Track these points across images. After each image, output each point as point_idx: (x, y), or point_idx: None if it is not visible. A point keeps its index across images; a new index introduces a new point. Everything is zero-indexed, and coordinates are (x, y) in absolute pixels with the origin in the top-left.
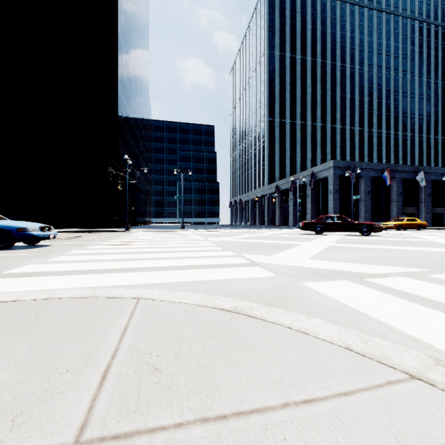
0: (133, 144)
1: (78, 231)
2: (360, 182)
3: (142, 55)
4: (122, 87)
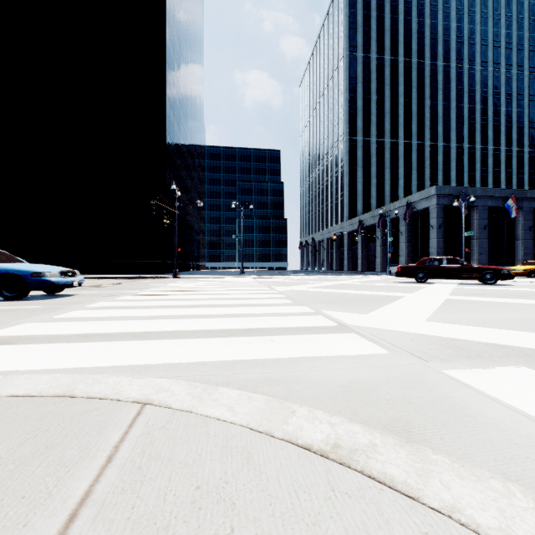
0: (184, 174)
1: (118, 278)
2: (473, 214)
3: (195, 68)
4: (171, 106)
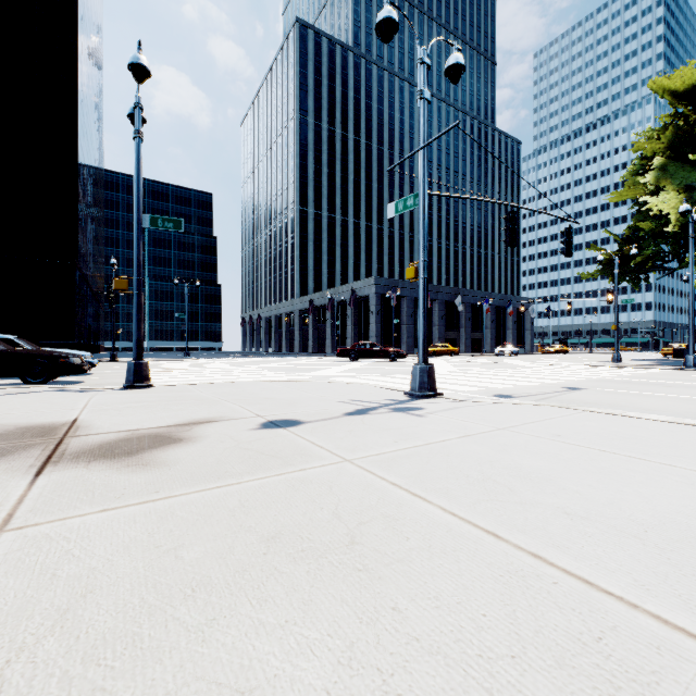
0: (89, 226)
1: None
2: (403, 303)
3: (97, 75)
4: (81, 143)
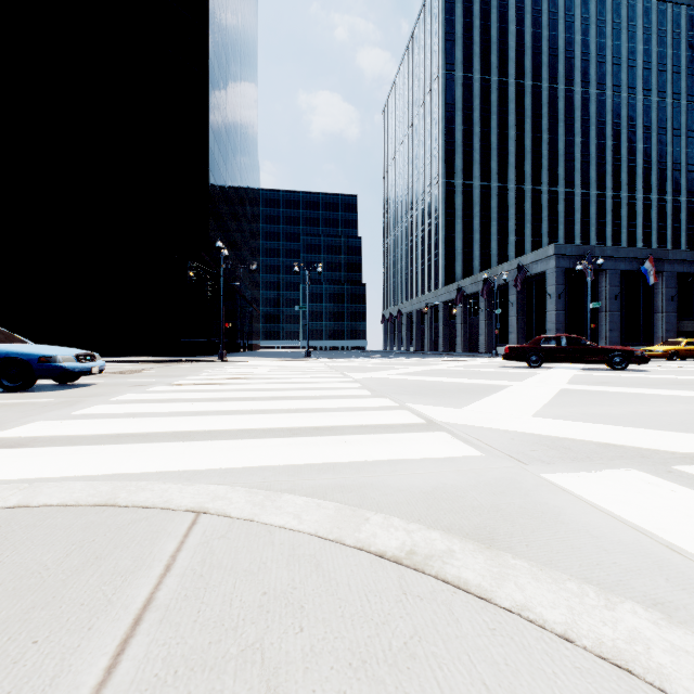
0: (233, 227)
1: (146, 361)
2: (601, 280)
3: (247, 88)
4: (215, 138)
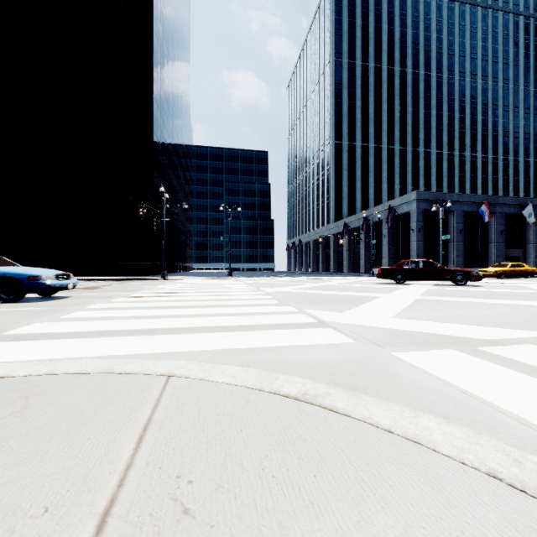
0: (171, 175)
1: (105, 280)
2: (450, 218)
3: (182, 67)
4: (158, 107)
